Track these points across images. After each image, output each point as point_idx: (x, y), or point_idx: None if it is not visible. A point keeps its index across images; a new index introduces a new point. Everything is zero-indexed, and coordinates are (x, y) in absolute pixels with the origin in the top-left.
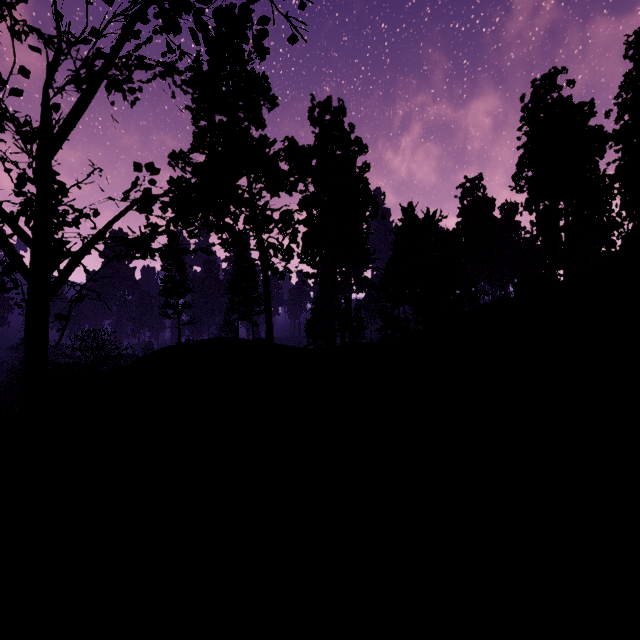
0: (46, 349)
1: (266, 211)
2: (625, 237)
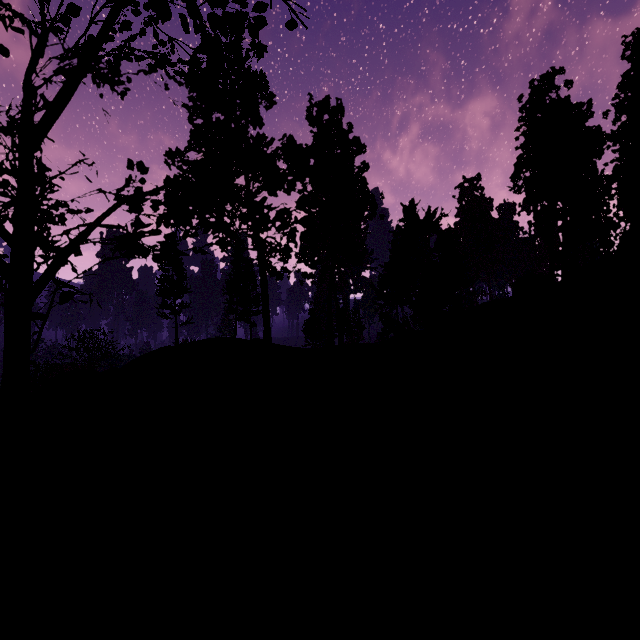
0: (28, 353)
1: (262, 208)
2: (623, 237)
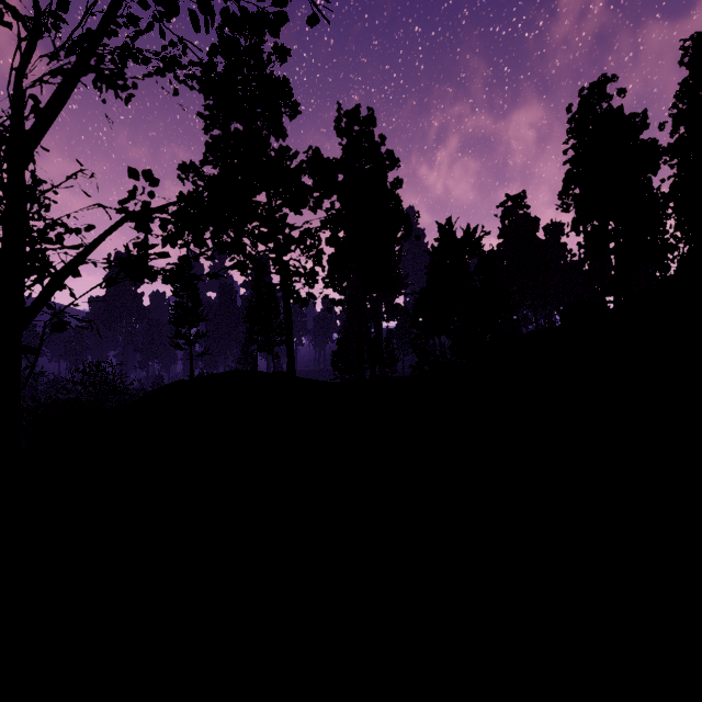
0: (17, 389)
1: (282, 226)
2: (681, 260)
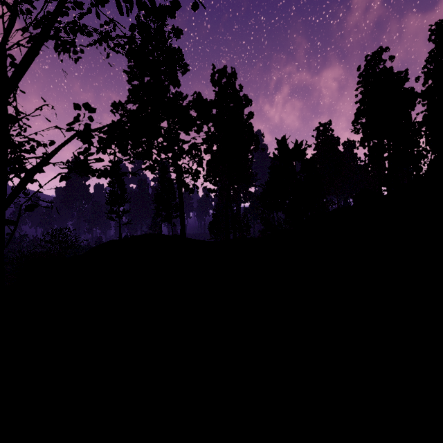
0: (2, 247)
1: (176, 140)
2: (430, 164)
